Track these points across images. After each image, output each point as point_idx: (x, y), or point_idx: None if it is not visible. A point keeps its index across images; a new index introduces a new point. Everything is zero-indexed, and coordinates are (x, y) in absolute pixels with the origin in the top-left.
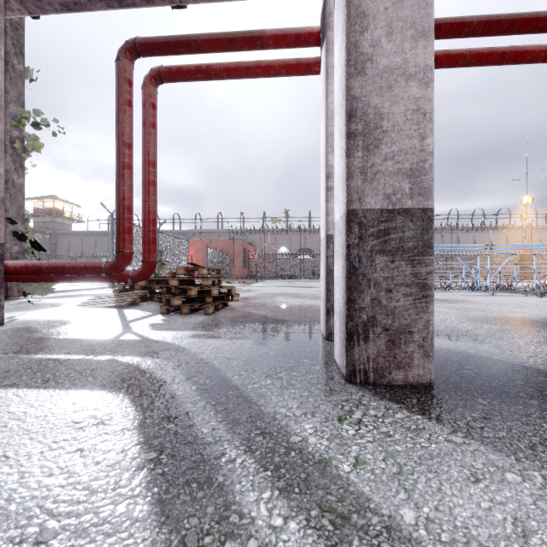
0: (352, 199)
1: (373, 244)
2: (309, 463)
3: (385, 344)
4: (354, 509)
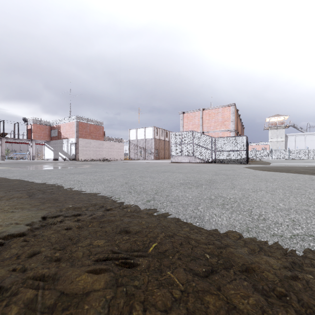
0: (1, 155)
1: (2, 156)
2: (0, 161)
3: (3, 159)
4: (2, 161)
